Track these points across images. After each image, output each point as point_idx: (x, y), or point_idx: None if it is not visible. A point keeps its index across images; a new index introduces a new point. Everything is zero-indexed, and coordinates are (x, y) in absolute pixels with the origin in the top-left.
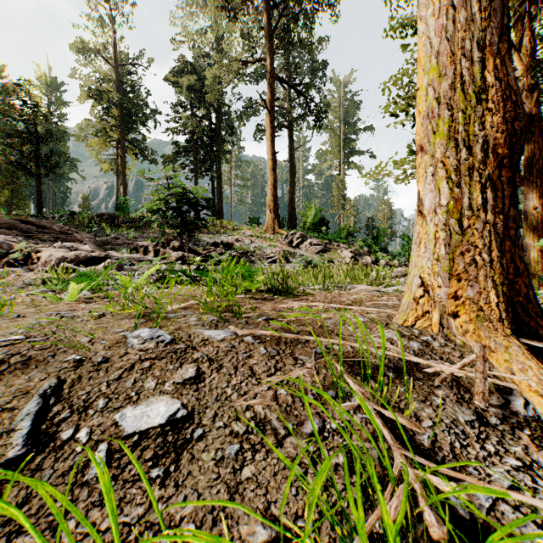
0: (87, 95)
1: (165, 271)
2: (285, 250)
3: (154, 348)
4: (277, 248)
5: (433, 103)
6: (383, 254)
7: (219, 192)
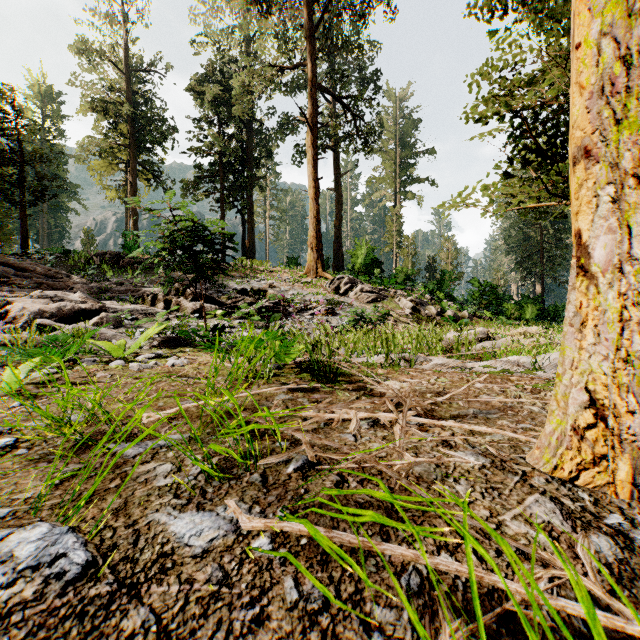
0: (88, 106)
1: (177, 328)
2: (330, 299)
3: (33, 601)
4: (320, 295)
5: (612, 66)
6: (449, 302)
7: (250, 226)
